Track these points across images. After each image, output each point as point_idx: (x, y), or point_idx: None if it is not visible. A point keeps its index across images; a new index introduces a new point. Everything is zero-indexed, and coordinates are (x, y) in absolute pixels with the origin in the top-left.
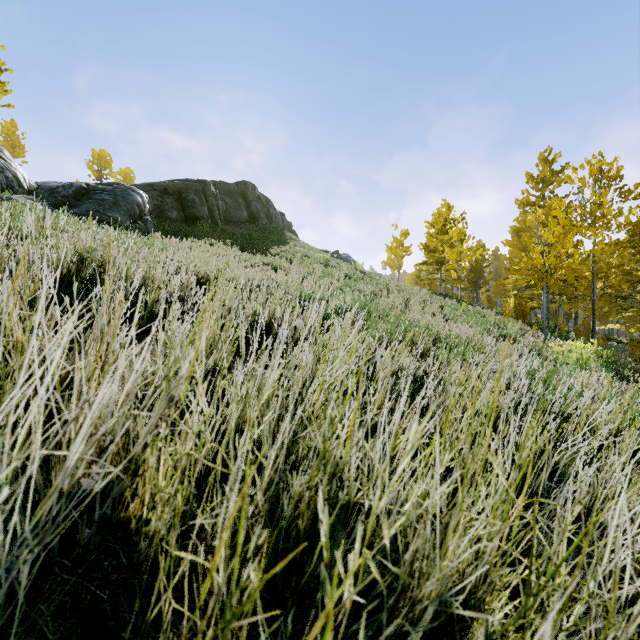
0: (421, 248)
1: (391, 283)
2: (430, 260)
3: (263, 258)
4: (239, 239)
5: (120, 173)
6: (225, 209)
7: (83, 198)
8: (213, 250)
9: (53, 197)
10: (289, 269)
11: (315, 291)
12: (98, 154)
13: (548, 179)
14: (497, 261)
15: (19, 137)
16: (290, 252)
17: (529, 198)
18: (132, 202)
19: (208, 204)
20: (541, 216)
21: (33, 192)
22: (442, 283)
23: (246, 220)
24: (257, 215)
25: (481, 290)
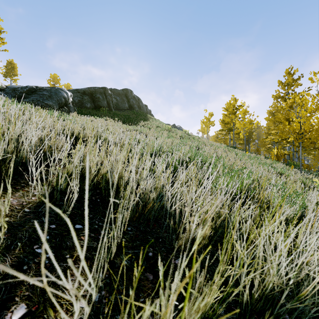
0: (220, 122)
1: (205, 141)
2: (225, 128)
3: (134, 127)
4: (122, 118)
5: (64, 86)
6: (116, 103)
7: (32, 93)
8: (105, 122)
9: (14, 93)
10: (148, 133)
11: (163, 146)
12: (53, 76)
13: (291, 83)
14: (258, 129)
15: (15, 68)
16: (150, 124)
17: (280, 94)
18: (60, 96)
19: (107, 100)
20: (298, 100)
21: (3, 90)
22: (230, 141)
23: (127, 108)
24: (133, 106)
25: (250, 144)
